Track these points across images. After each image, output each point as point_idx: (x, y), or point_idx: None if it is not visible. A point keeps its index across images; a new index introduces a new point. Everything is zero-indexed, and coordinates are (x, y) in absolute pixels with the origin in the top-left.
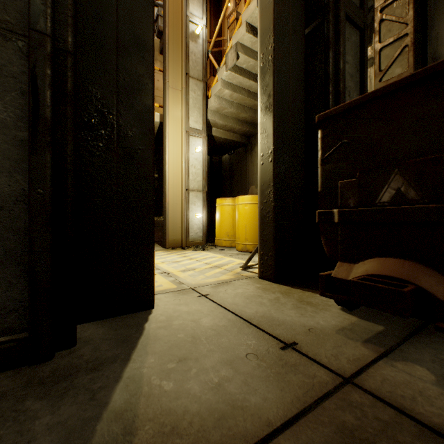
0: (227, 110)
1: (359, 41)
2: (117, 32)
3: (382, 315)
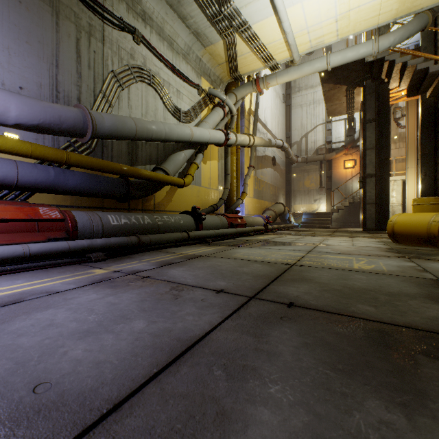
0: None
1: None
2: (384, 195)
3: None
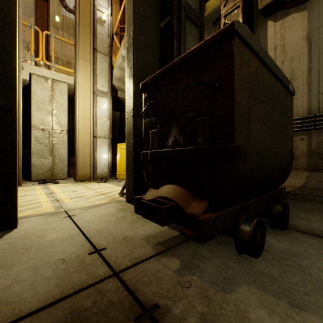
0: None
1: (199, 35)
2: None
3: None
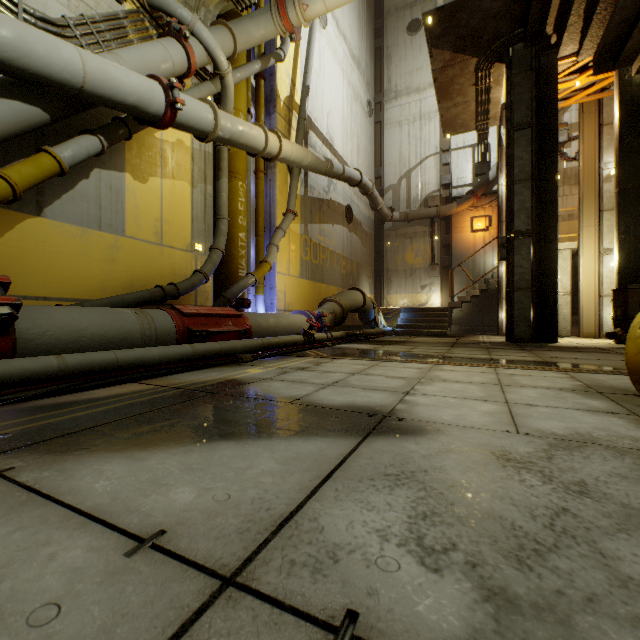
0: None
1: None
2: (547, 273)
3: None
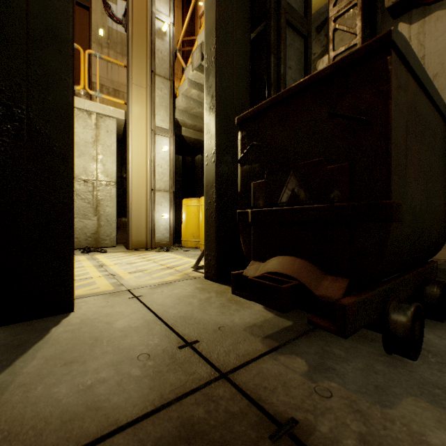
0: (195, 110)
1: (303, 48)
2: (28, 23)
3: (299, 311)
